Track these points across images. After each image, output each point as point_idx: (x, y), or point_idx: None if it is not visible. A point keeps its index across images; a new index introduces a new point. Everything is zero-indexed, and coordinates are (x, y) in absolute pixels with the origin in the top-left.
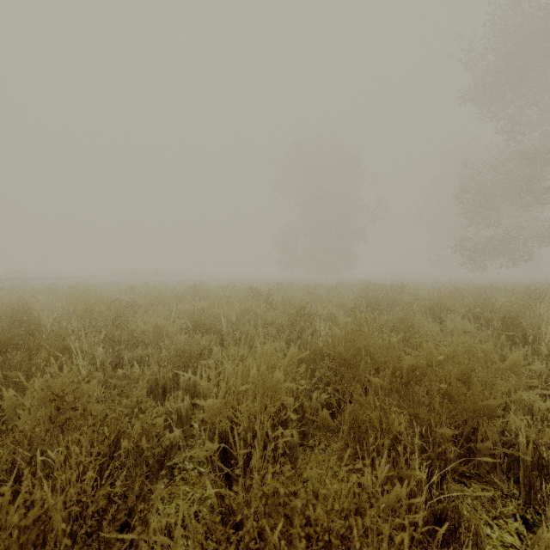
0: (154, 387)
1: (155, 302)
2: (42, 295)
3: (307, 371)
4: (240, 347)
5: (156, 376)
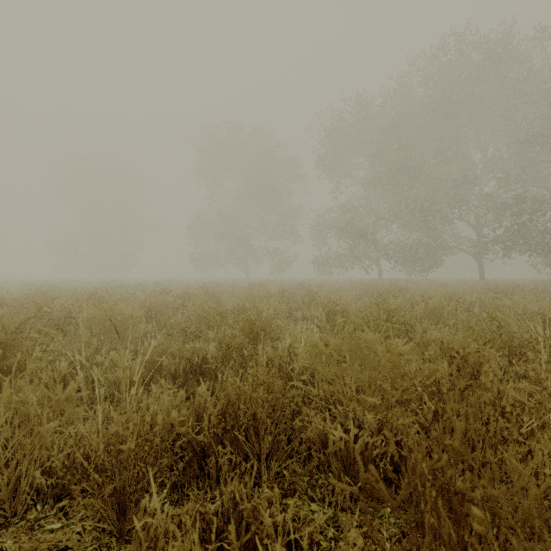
0: None
1: None
2: None
3: None
4: None
5: None
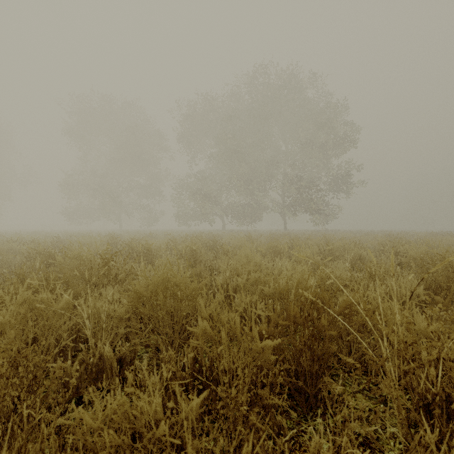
0: None
1: None
2: None
3: None
4: None
5: None
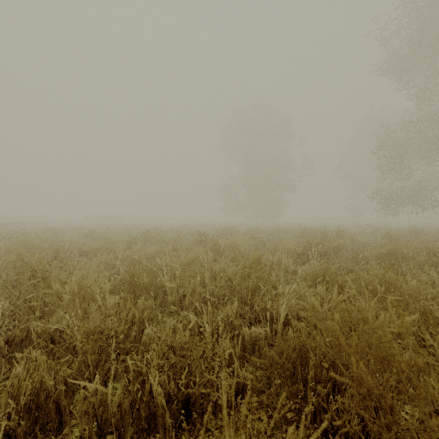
0: (42, 400)
1: (102, 249)
2: (7, 239)
3: (282, 381)
4: (177, 334)
5: (46, 385)
